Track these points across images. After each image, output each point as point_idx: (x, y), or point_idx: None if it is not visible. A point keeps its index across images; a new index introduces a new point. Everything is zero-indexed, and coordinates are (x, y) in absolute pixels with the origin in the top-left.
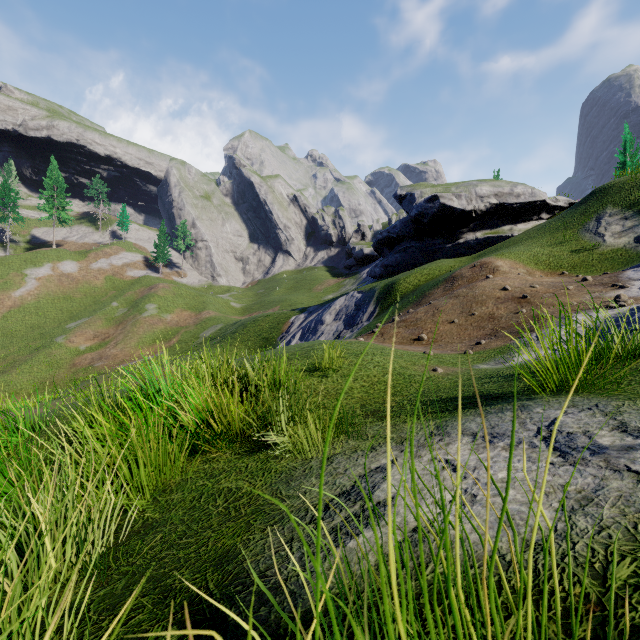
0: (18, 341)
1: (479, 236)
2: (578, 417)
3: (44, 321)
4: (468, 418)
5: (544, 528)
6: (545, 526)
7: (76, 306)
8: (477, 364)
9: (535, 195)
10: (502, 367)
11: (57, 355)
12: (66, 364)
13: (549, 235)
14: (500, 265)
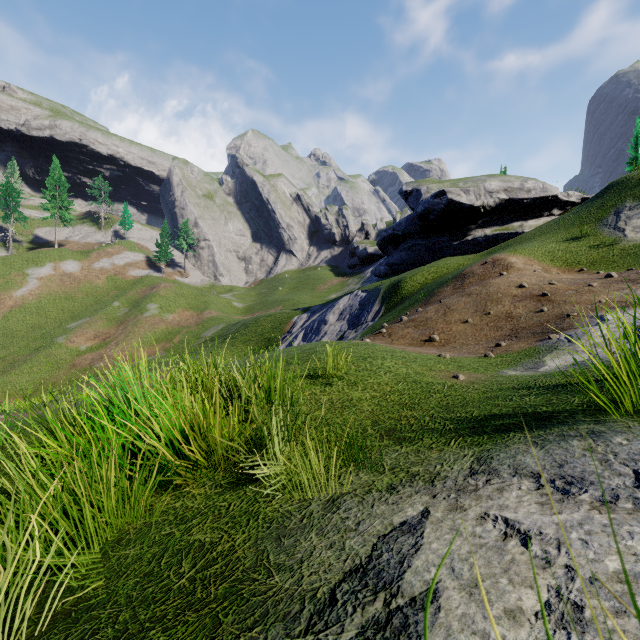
0: (18, 341)
1: (488, 233)
2: None
3: (45, 321)
4: (518, 447)
5: None
6: None
7: (77, 306)
8: (503, 369)
9: (546, 190)
10: (536, 374)
11: (57, 355)
12: (66, 364)
13: (564, 230)
14: (514, 261)
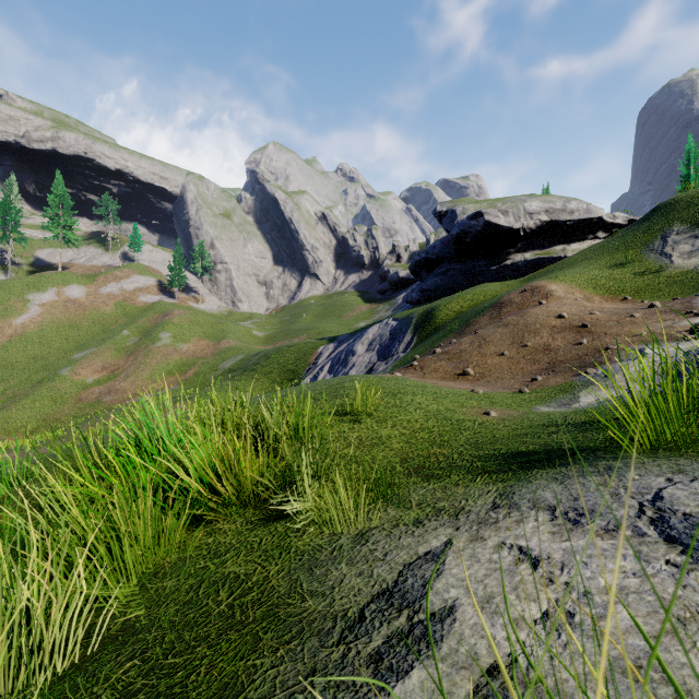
0: (19, 373)
1: (528, 257)
2: (692, 489)
3: (48, 351)
4: (539, 483)
5: (696, 691)
6: (697, 687)
7: (83, 335)
8: (536, 406)
9: (591, 211)
10: (568, 411)
11: (61, 389)
12: (71, 399)
13: (608, 256)
14: (554, 289)
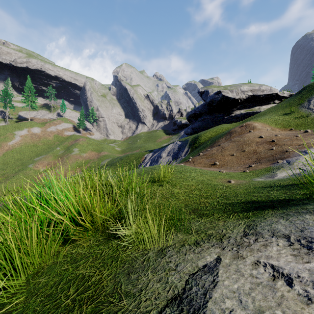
0: (10, 166)
1: (242, 112)
2: None
3: (23, 157)
4: (272, 219)
5: None
6: None
7: (39, 149)
8: (254, 178)
9: (272, 90)
10: (273, 180)
11: (29, 173)
12: (33, 178)
13: (281, 110)
14: (256, 125)
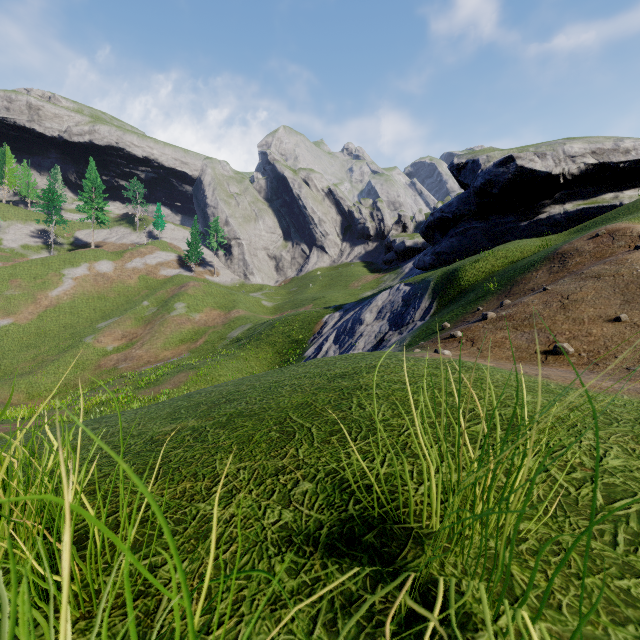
0: (50, 341)
1: (569, 208)
2: None
3: (77, 320)
4: None
5: None
6: None
7: (109, 305)
8: None
9: None
10: None
11: (84, 356)
12: (92, 365)
13: None
14: None
